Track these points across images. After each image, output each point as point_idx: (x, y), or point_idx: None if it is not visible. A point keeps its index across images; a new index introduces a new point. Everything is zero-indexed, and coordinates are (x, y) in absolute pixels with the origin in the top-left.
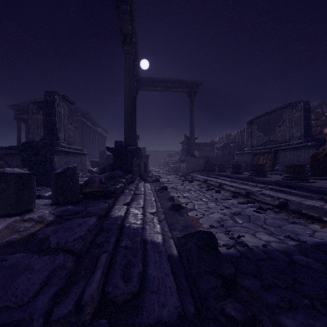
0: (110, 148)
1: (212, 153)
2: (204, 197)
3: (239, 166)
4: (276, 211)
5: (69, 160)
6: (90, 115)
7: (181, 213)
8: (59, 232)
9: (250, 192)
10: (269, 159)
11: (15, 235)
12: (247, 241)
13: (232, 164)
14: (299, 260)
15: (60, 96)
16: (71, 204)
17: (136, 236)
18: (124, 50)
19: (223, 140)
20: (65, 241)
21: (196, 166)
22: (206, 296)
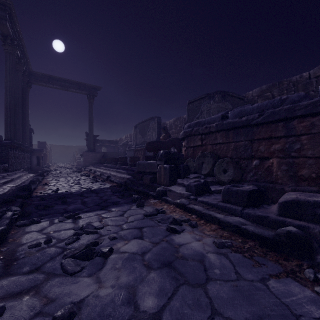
0: None
1: (116, 149)
2: (72, 179)
3: (117, 159)
4: (102, 181)
5: None
6: None
7: (34, 185)
8: None
9: (101, 174)
10: (142, 154)
11: None
12: (60, 191)
13: (113, 158)
14: (75, 193)
15: None
16: None
17: None
18: (5, 49)
19: (128, 139)
20: None
21: (94, 160)
22: (2, 198)
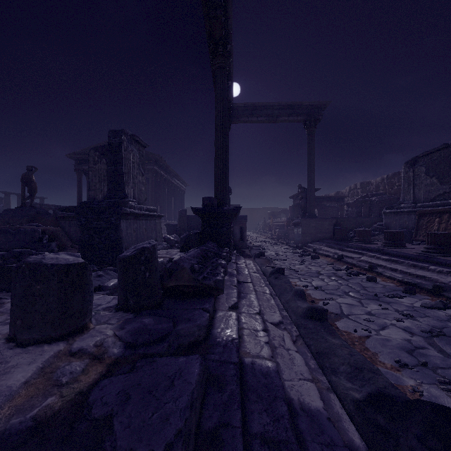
0: (197, 209)
1: (341, 212)
2: (351, 289)
3: (399, 234)
4: None
5: (140, 226)
6: (165, 162)
7: (329, 328)
8: (132, 403)
9: (444, 287)
10: None
11: (51, 398)
12: None
13: (385, 232)
14: None
15: (128, 137)
16: (148, 312)
17: (275, 399)
18: (215, 64)
19: (357, 192)
20: (146, 450)
21: (319, 232)
22: None
